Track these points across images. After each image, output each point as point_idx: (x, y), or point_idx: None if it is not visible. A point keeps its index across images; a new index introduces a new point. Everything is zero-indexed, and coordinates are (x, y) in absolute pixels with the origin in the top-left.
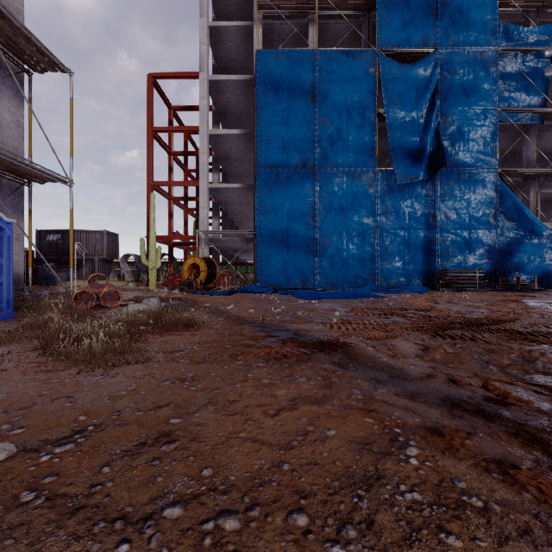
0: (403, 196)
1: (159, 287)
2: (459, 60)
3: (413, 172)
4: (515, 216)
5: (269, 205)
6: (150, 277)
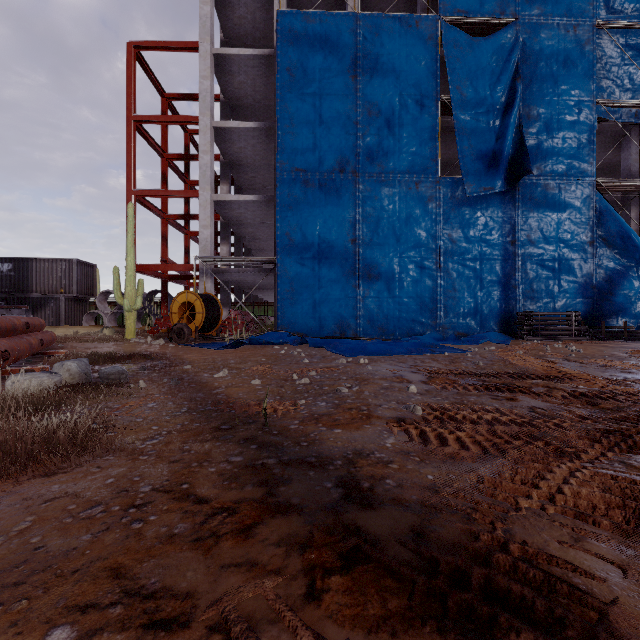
0: (473, 213)
1: (145, 335)
2: (546, 35)
3: (488, 180)
4: (618, 242)
5: (295, 223)
6: (127, 321)
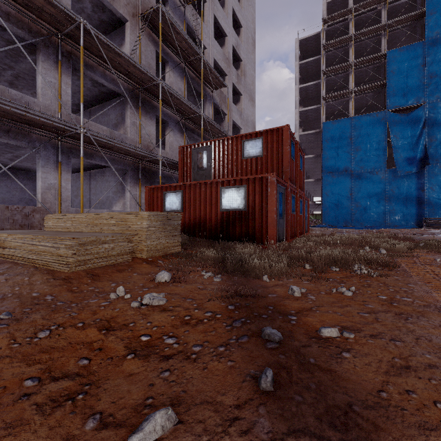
0: (403, 181)
1: None
2: (440, 106)
3: (408, 169)
4: None
5: (328, 190)
6: None
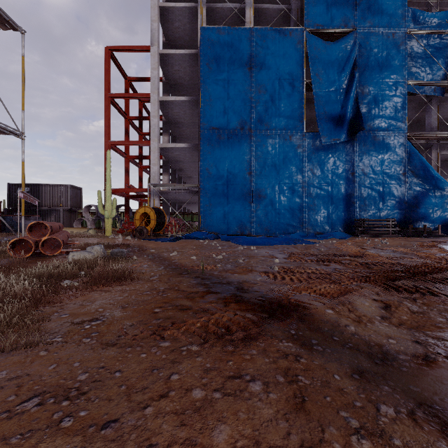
0: (327, 155)
1: (116, 234)
2: (374, 39)
3: (336, 134)
4: (421, 173)
5: (212, 162)
6: (106, 225)
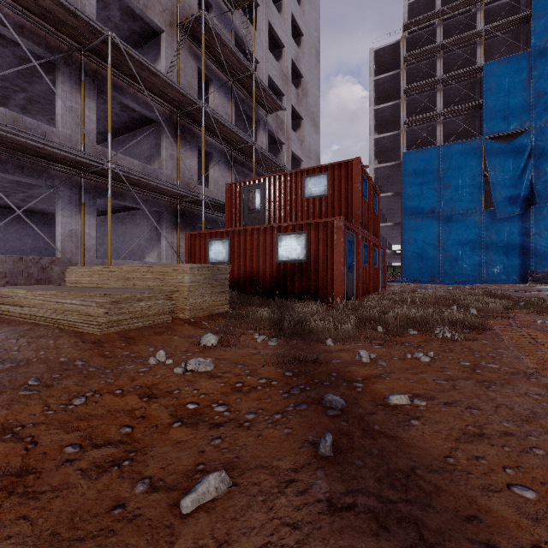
0: (503, 224)
1: None
2: None
3: (510, 210)
4: None
5: (410, 236)
6: None
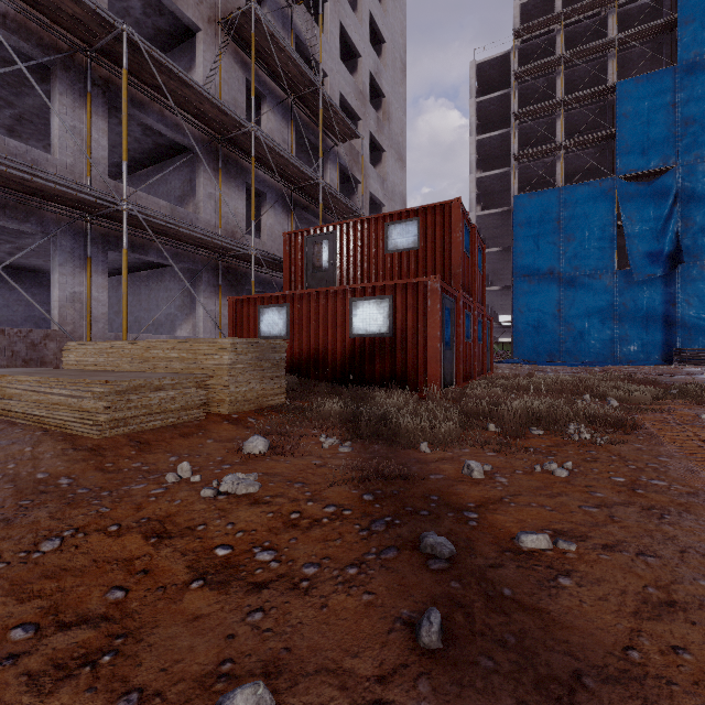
0: (641, 289)
1: None
2: (701, 170)
3: (650, 270)
4: None
5: (523, 303)
6: None
